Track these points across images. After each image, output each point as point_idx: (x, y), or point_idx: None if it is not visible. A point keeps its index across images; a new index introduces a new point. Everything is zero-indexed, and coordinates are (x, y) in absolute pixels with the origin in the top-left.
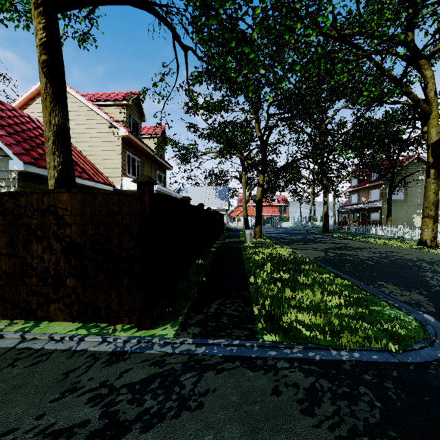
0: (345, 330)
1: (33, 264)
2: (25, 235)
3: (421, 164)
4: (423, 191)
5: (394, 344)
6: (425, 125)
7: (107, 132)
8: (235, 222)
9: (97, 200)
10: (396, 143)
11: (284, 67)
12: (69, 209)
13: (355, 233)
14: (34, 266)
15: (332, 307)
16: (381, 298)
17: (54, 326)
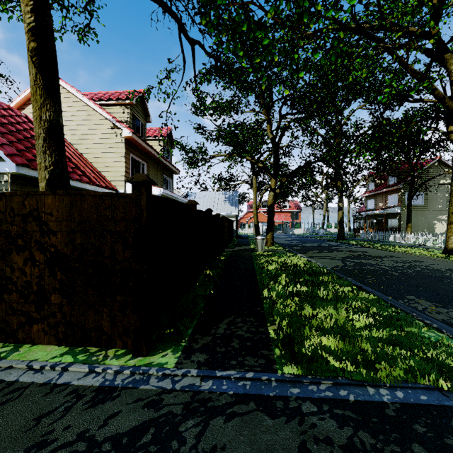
0: (381, 359)
1: (13, 278)
2: (4, 244)
3: (443, 167)
4: (445, 196)
5: (444, 379)
6: (450, 124)
7: (110, 133)
8: (245, 229)
9: (86, 203)
10: (416, 145)
11: (298, 63)
12: (54, 214)
13: (372, 240)
14: (14, 280)
15: (361, 328)
16: (416, 316)
17: (36, 351)
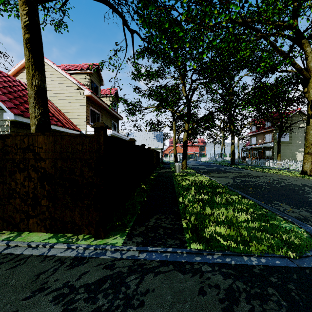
0: (253, 240)
1: (17, 189)
2: (11, 167)
3: (302, 116)
4: (303, 135)
5: (291, 252)
6: (305, 87)
7: (76, 92)
8: (168, 157)
9: (64, 141)
10: (284, 100)
11: (203, 45)
12: (43, 147)
13: (254, 165)
14: (17, 190)
15: (241, 221)
16: (278, 214)
17: (32, 236)
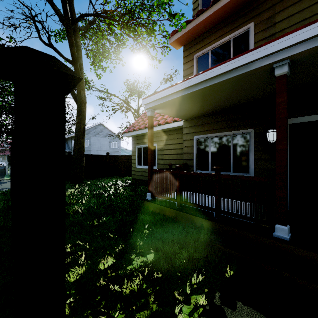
0: None
1: None
2: None
3: None
4: None
5: None
6: None
7: None
8: None
9: None
10: None
11: None
12: None
13: None
14: None
15: None
16: None
17: None
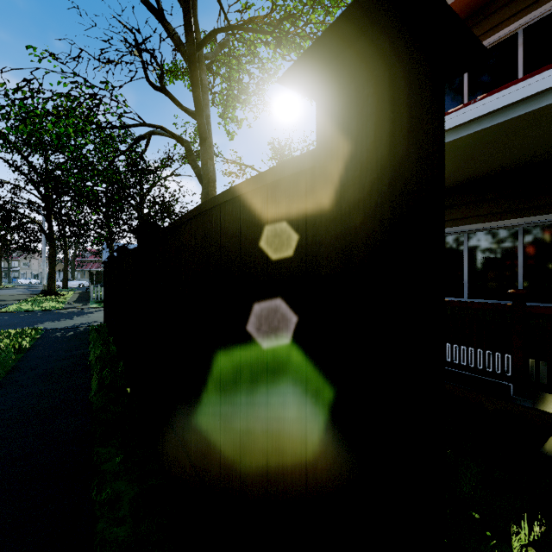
0: None
1: None
2: None
3: None
4: None
5: None
6: None
7: None
8: None
9: None
10: None
11: None
12: None
13: None
14: None
15: None
16: None
17: None
